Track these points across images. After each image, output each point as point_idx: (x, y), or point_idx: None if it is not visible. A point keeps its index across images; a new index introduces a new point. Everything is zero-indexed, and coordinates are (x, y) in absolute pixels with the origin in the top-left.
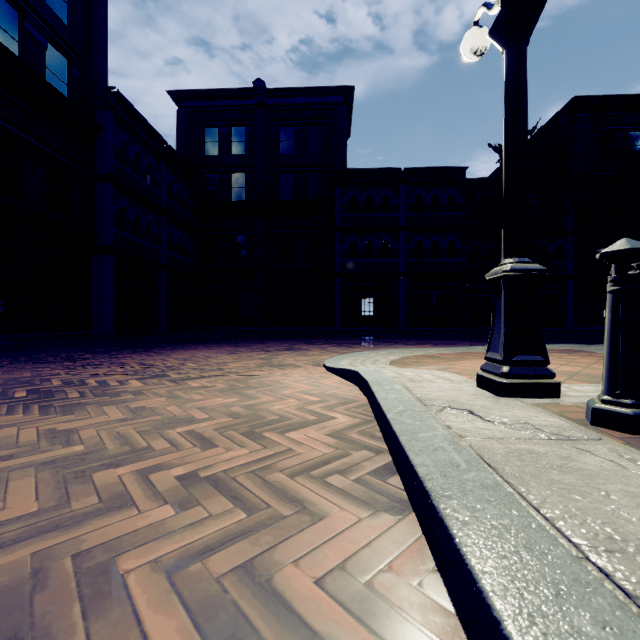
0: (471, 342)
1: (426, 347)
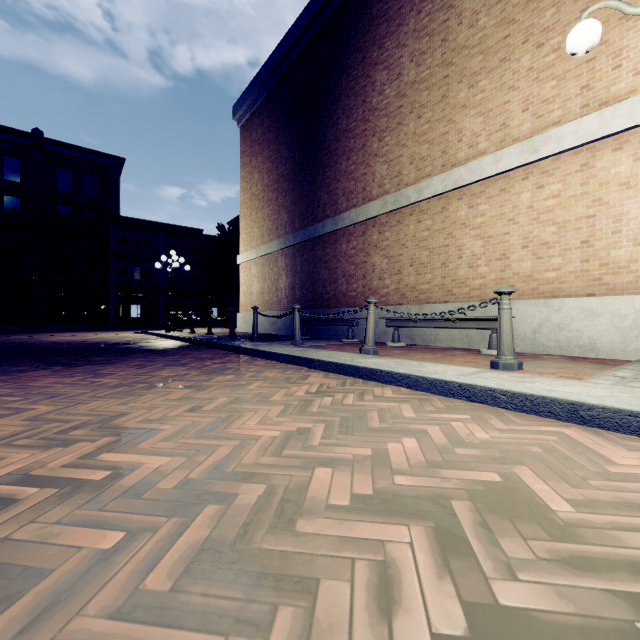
0: None
1: None
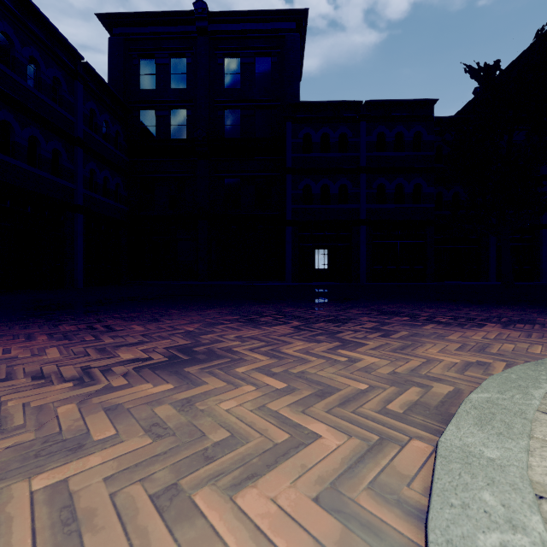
0: (538, 313)
1: (520, 339)
